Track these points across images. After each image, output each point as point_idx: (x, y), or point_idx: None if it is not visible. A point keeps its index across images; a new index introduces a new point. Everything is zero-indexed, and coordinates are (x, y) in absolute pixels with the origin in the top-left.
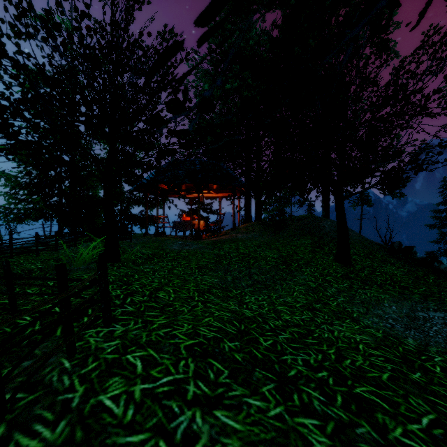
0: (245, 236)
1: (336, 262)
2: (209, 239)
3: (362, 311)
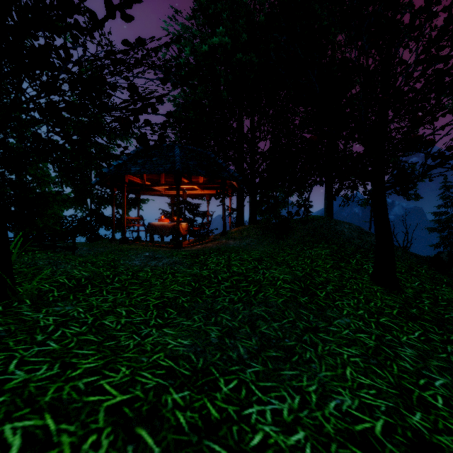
0: (238, 243)
1: (376, 284)
2: (192, 248)
3: None
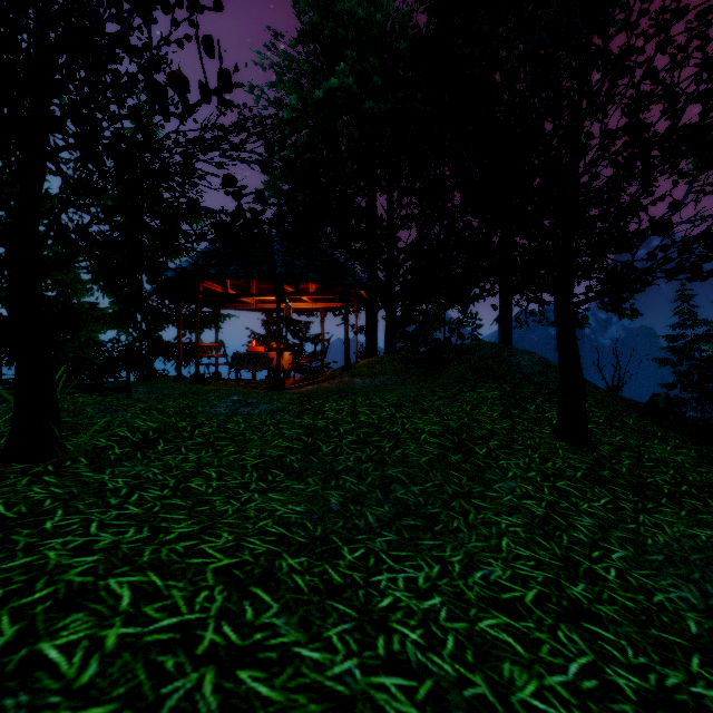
0: (369, 382)
1: (559, 439)
2: (300, 389)
3: (693, 599)
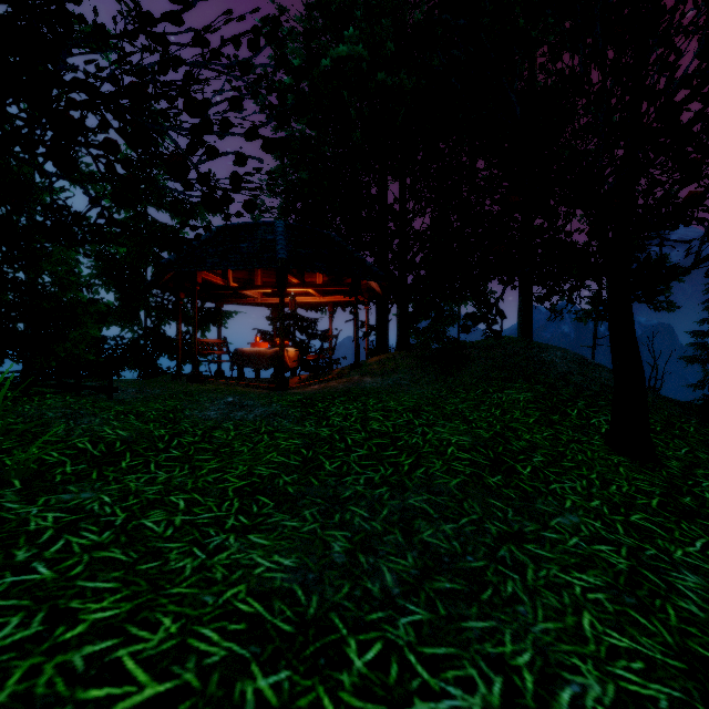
0: (380, 381)
1: (615, 453)
2: (304, 389)
3: None
